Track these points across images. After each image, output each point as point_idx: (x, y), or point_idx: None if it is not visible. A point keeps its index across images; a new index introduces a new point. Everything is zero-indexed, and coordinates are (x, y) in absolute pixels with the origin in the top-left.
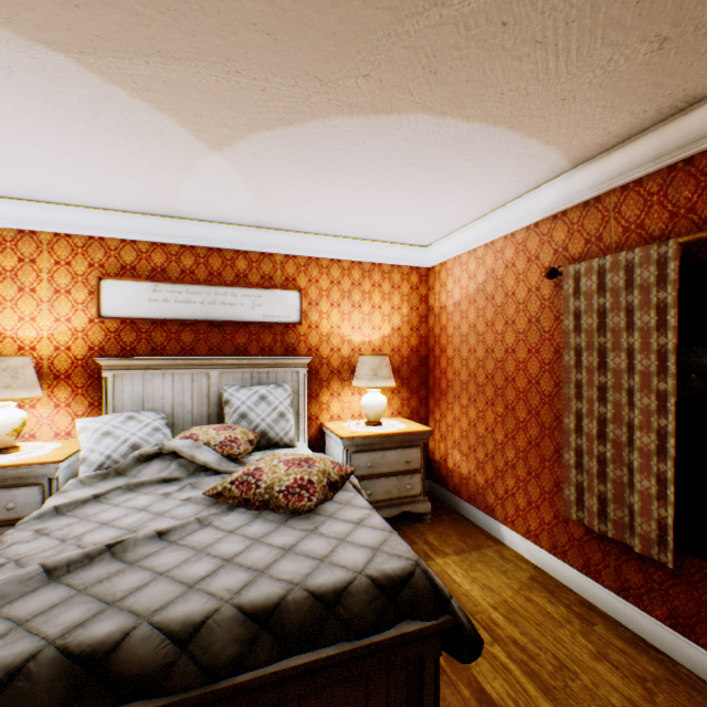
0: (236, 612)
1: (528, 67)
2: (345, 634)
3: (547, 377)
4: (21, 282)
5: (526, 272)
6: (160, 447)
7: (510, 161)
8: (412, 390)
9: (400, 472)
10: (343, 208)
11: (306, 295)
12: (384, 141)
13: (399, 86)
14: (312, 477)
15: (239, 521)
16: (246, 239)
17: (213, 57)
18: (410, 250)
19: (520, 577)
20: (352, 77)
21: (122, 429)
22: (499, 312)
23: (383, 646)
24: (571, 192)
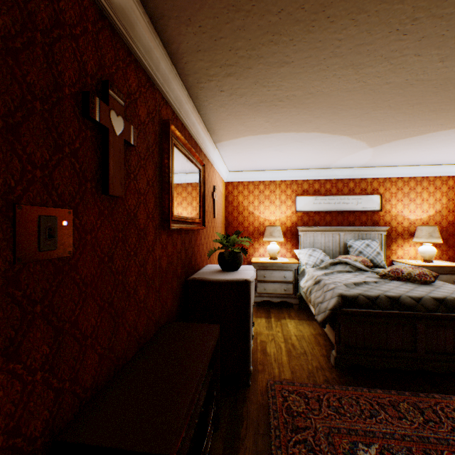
0: (430, 298)
1: None
2: None
3: None
4: (270, 199)
5: None
6: (338, 260)
7: None
8: (448, 246)
9: None
10: (416, 155)
11: (383, 196)
12: None
13: None
14: (425, 272)
15: (399, 283)
16: (354, 173)
17: (400, 128)
18: (448, 167)
19: None
20: None
21: (313, 254)
22: None
23: None
24: None
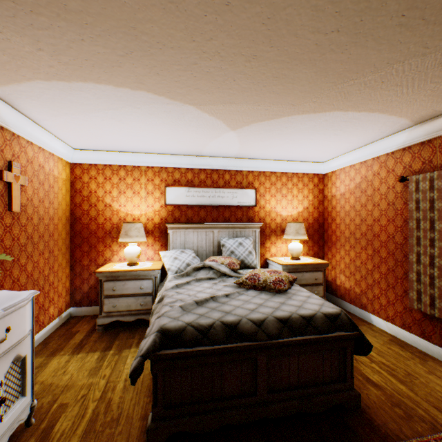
0: (274, 318)
1: (392, 93)
2: (315, 332)
3: (399, 234)
4: (134, 189)
5: (386, 178)
6: (203, 264)
7: (379, 124)
8: (314, 241)
9: (311, 284)
10: (283, 148)
11: (258, 191)
12: (314, 122)
13: (328, 103)
14: (282, 278)
15: (254, 294)
16: (229, 164)
17: (251, 102)
18: (313, 165)
19: (383, 339)
20: (308, 103)
21: (180, 256)
22: (369, 199)
23: (330, 340)
24: (413, 137)
